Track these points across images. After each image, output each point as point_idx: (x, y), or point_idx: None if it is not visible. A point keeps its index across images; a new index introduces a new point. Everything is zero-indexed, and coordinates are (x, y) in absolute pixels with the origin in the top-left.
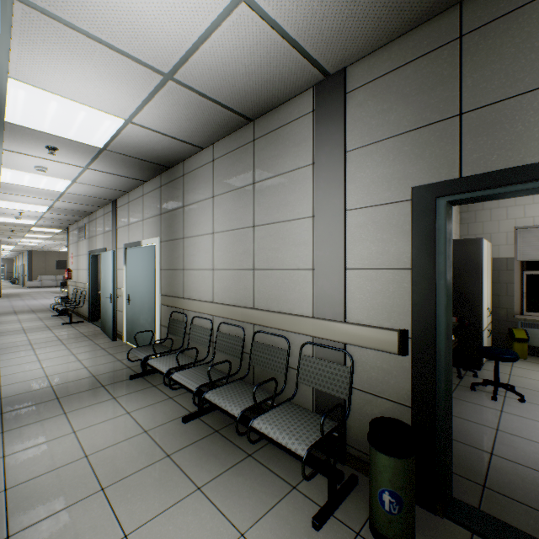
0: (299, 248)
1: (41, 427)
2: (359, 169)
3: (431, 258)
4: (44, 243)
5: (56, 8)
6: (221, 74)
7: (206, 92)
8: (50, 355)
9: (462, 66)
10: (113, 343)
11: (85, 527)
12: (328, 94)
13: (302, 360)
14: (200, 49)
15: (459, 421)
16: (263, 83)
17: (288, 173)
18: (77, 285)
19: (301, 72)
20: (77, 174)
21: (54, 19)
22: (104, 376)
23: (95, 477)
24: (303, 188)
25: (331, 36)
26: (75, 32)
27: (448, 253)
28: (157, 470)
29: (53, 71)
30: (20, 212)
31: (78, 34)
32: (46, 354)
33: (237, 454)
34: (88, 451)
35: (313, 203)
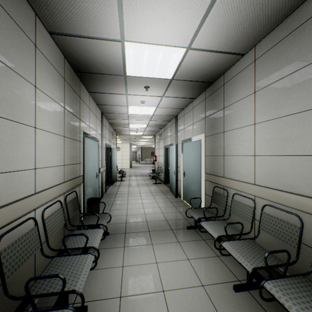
0: None
1: (140, 250)
2: None
3: None
4: (146, 144)
5: None
6: None
7: None
8: (147, 201)
9: None
10: (175, 199)
11: None
12: None
13: None
14: None
15: None
16: None
17: None
18: (158, 163)
19: None
20: (158, 102)
21: None
22: (171, 221)
23: None
24: None
25: None
26: None
27: None
28: None
29: (144, 22)
30: (137, 129)
31: None
32: (145, 200)
33: None
34: (164, 286)
35: None
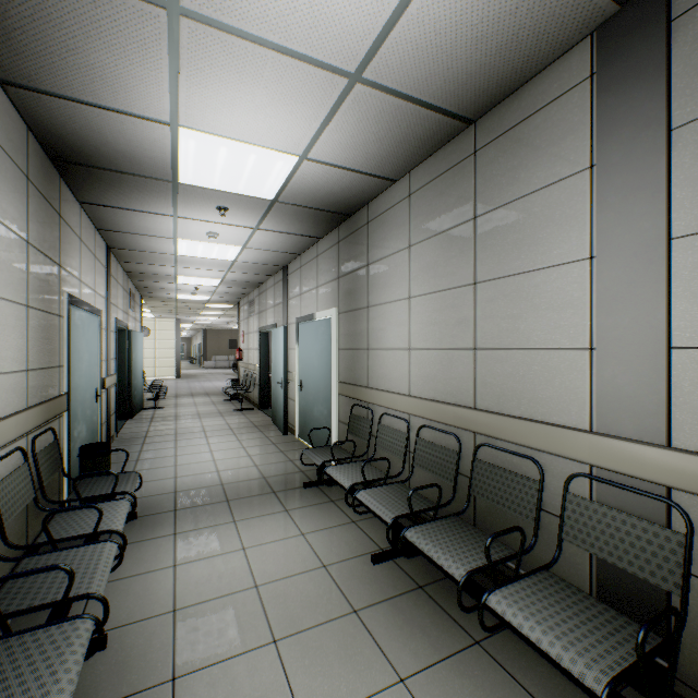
0: (560, 314)
1: (211, 535)
2: None
3: None
4: (217, 321)
5: (222, 13)
6: (432, 52)
7: (406, 89)
8: (222, 446)
9: None
10: (284, 437)
11: (254, 695)
12: (625, 36)
13: (570, 504)
14: (402, 17)
15: None
16: (498, 51)
17: (538, 191)
18: (248, 366)
19: (573, 10)
20: (247, 238)
21: (221, 31)
22: (274, 478)
23: (266, 621)
24: (569, 211)
25: None
26: (243, 42)
27: None
28: (340, 631)
29: (221, 106)
30: (196, 288)
31: (247, 43)
32: (218, 444)
33: (455, 635)
34: (258, 580)
35: (591, 234)
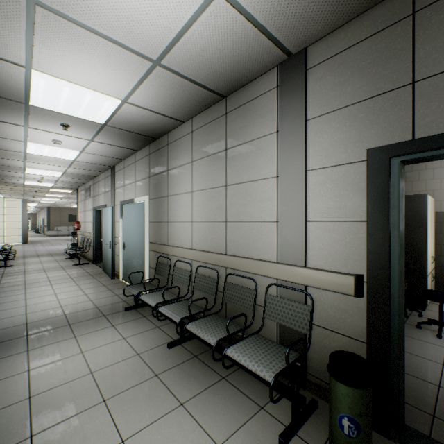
0: (265, 204)
1: (57, 347)
2: (318, 135)
3: (385, 212)
4: (59, 201)
5: (68, 10)
6: (200, 58)
7: (187, 74)
8: (64, 290)
9: (415, 39)
10: (112, 281)
11: (91, 432)
12: (290, 71)
13: (268, 299)
14: (182, 38)
15: (407, 355)
16: (234, 65)
17: (255, 140)
18: (84, 234)
19: (267, 54)
20: (84, 146)
21: (66, 20)
22: (105, 307)
23: (98, 391)
24: (268, 152)
25: (294, 20)
26: (83, 29)
27: (401, 207)
28: (147, 387)
29: (66, 62)
30: (41, 177)
31: (85, 30)
32: (61, 288)
33: (212, 376)
34: (93, 369)
35: (277, 165)
